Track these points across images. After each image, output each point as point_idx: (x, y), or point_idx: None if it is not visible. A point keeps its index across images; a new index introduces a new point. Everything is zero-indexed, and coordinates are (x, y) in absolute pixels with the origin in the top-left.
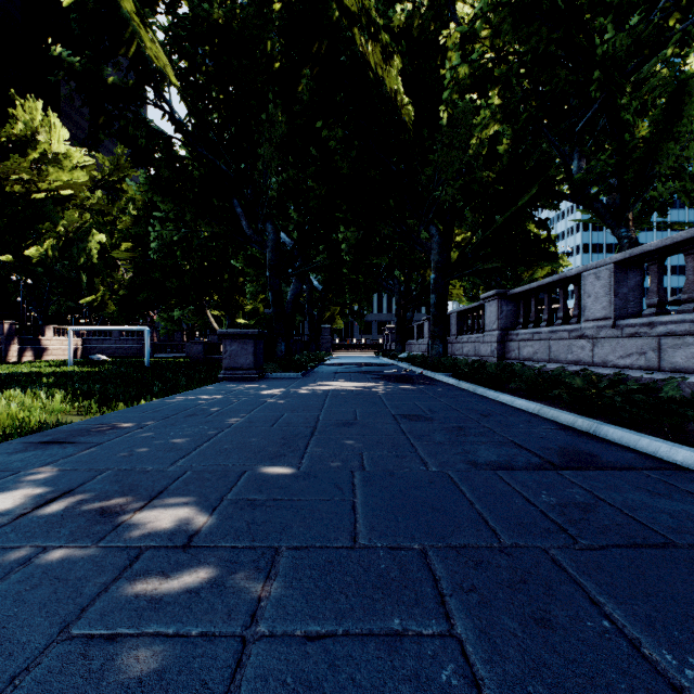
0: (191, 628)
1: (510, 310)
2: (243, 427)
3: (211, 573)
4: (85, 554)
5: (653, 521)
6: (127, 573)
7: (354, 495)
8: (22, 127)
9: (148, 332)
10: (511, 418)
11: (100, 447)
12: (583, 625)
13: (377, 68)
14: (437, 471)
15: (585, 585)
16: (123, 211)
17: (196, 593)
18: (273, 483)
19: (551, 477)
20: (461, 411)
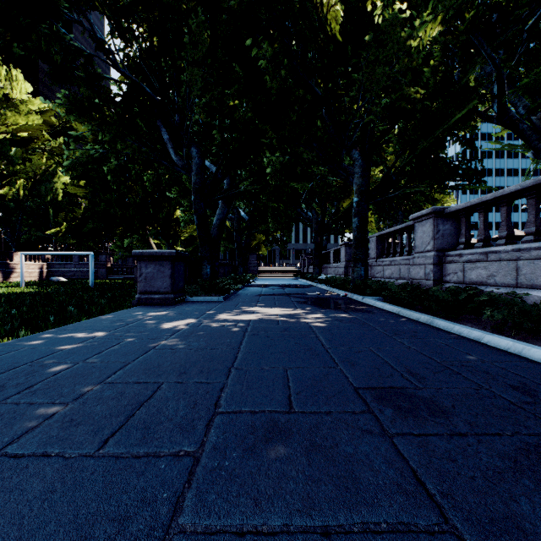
0: None
1: (447, 229)
2: (24, 456)
3: None
4: None
5: None
6: None
7: None
8: None
9: (91, 256)
10: None
11: None
12: None
13: None
14: None
15: None
16: None
17: None
18: None
19: None
20: (465, 375)
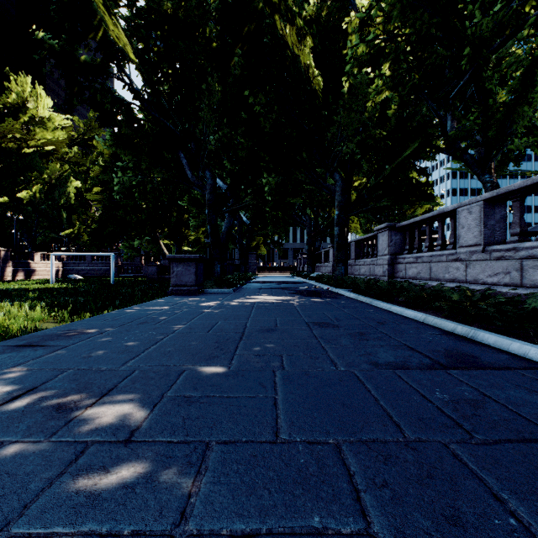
0: (123, 526)
1: (398, 239)
2: (184, 333)
3: (148, 467)
4: (36, 449)
5: (535, 416)
6: (71, 467)
7: (275, 392)
8: (15, 97)
9: (113, 257)
10: (402, 325)
11: (65, 349)
12: (492, 523)
13: (293, 48)
14: (345, 370)
15: (486, 480)
16: (94, 163)
17: (132, 489)
18: (207, 381)
19: (441, 376)
20: (361, 319)
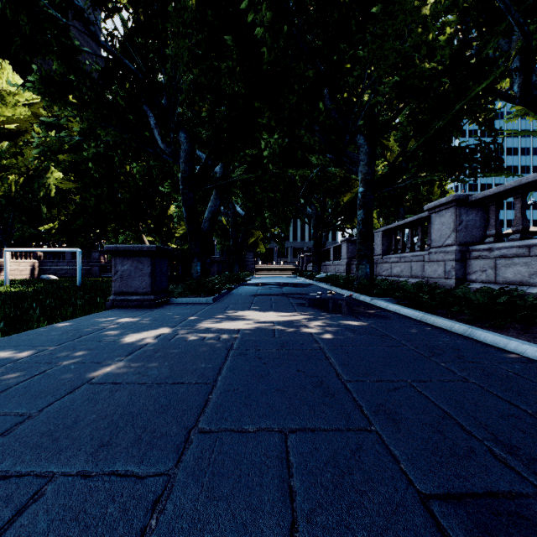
0: None
1: (471, 220)
2: None
3: None
4: None
5: None
6: None
7: None
8: None
9: (79, 253)
10: None
11: None
12: None
13: None
14: None
15: None
16: None
17: None
18: None
19: None
20: None
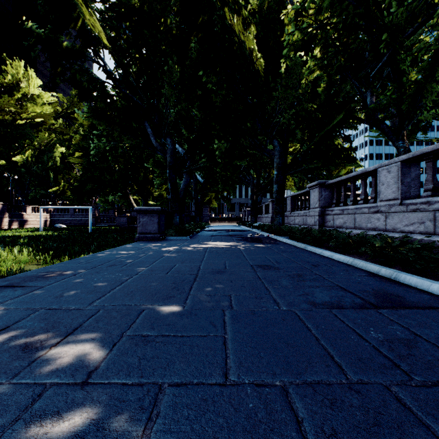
0: None
1: (327, 194)
2: (146, 274)
3: (100, 413)
4: None
5: None
6: (26, 413)
7: (225, 331)
8: (10, 78)
9: (91, 209)
10: (333, 267)
11: (41, 290)
12: None
13: (239, 35)
14: (287, 310)
15: (433, 427)
16: (76, 133)
17: (82, 438)
18: (163, 320)
19: (373, 315)
20: (298, 262)
